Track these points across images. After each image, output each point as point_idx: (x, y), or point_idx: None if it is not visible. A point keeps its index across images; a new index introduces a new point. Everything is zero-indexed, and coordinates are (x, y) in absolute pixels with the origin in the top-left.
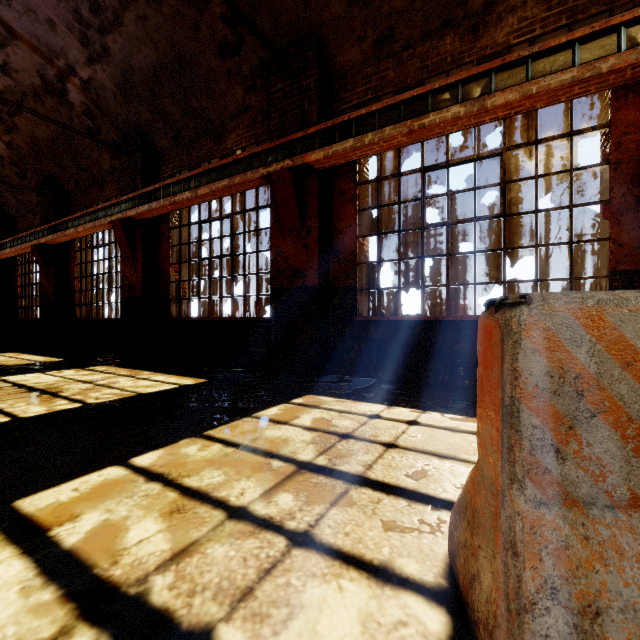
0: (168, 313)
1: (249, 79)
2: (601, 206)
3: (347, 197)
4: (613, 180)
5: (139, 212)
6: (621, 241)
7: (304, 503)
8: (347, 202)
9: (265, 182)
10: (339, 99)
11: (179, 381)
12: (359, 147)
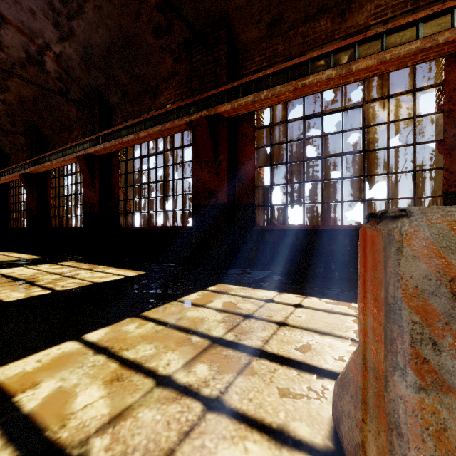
0: (118, 223)
1: (176, 52)
2: (436, 144)
3: (248, 138)
4: (446, 124)
5: (97, 150)
6: (452, 170)
7: (216, 372)
8: (248, 142)
9: (188, 127)
10: (242, 66)
11: (125, 273)
12: (257, 101)
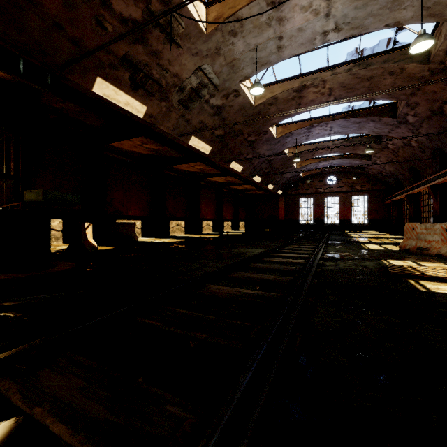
0: None
1: None
2: None
3: None
4: None
5: (435, 183)
6: None
7: None
8: None
9: None
10: None
11: None
12: None
